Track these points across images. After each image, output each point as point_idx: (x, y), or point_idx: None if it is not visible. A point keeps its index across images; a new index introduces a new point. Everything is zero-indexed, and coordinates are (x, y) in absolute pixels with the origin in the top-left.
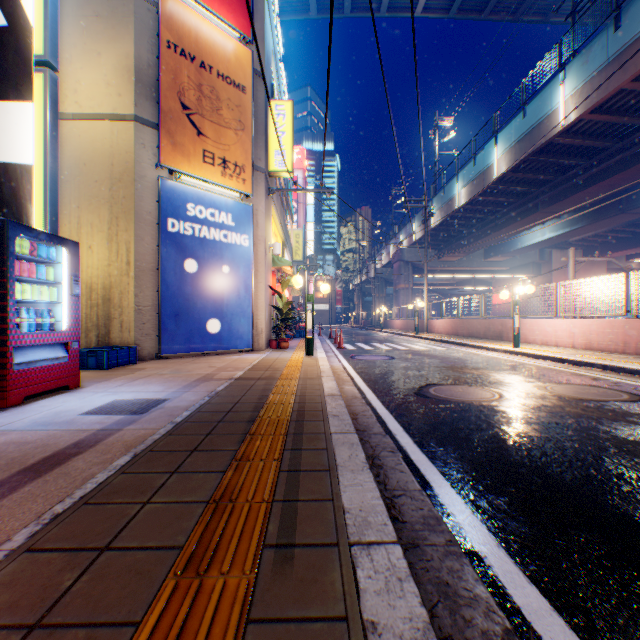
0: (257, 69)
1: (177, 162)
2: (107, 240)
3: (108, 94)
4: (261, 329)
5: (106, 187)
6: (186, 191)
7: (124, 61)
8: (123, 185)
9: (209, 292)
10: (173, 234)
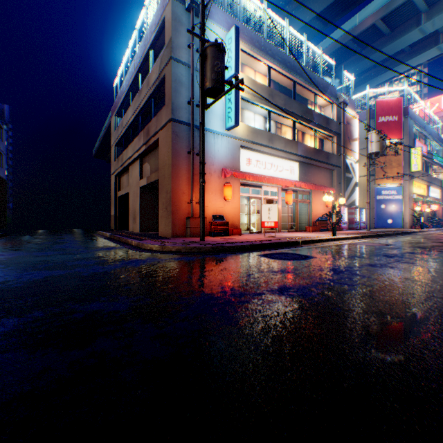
0: (404, 144)
1: (378, 182)
2: (361, 203)
3: (361, 171)
4: (405, 222)
5: (361, 191)
6: (380, 188)
7: (365, 163)
8: (365, 190)
9: (387, 212)
10: (377, 199)
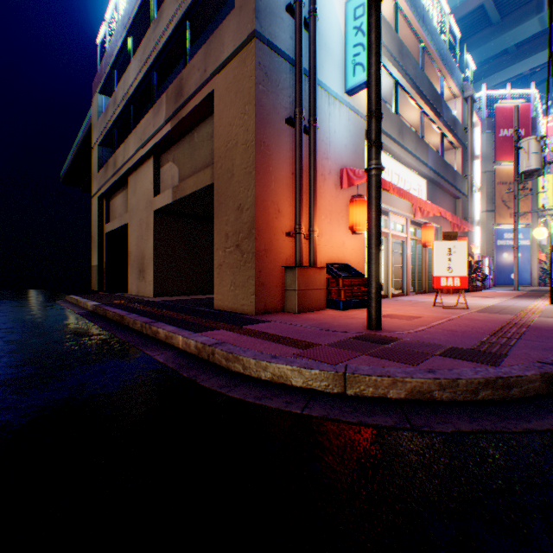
0: None
1: (499, 221)
2: None
3: None
4: (533, 278)
5: None
6: (502, 230)
7: (480, 194)
8: (480, 233)
9: (510, 264)
10: (497, 245)
